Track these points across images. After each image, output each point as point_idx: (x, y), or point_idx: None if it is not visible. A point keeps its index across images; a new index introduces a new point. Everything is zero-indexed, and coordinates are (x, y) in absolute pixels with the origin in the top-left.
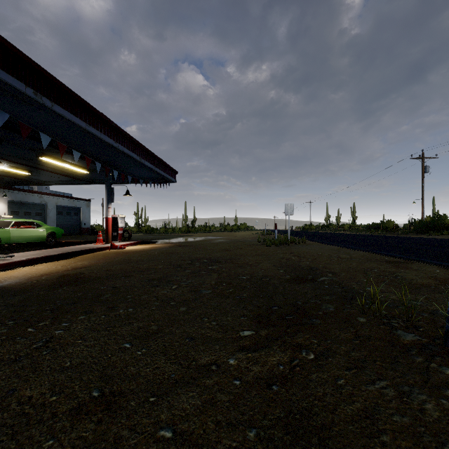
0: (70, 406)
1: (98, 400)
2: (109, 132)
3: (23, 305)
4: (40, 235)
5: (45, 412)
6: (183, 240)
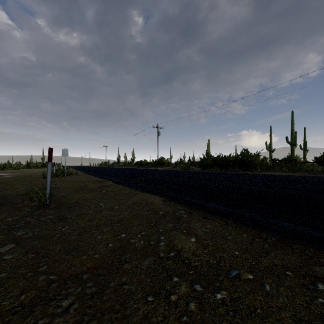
0: None
1: None
2: None
3: None
4: None
5: None
6: None
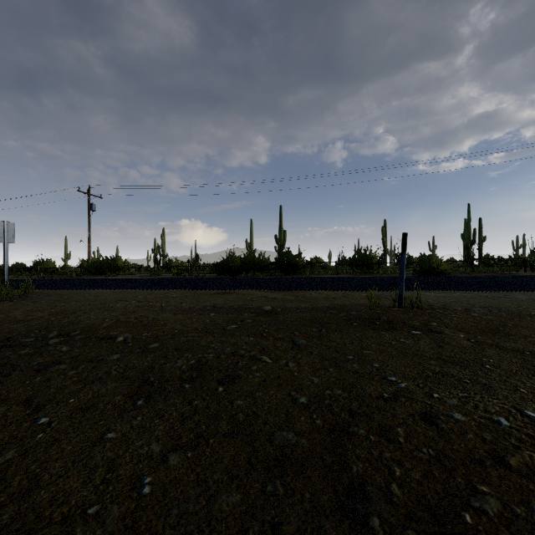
0: None
1: None
2: None
3: None
4: None
5: None
6: None
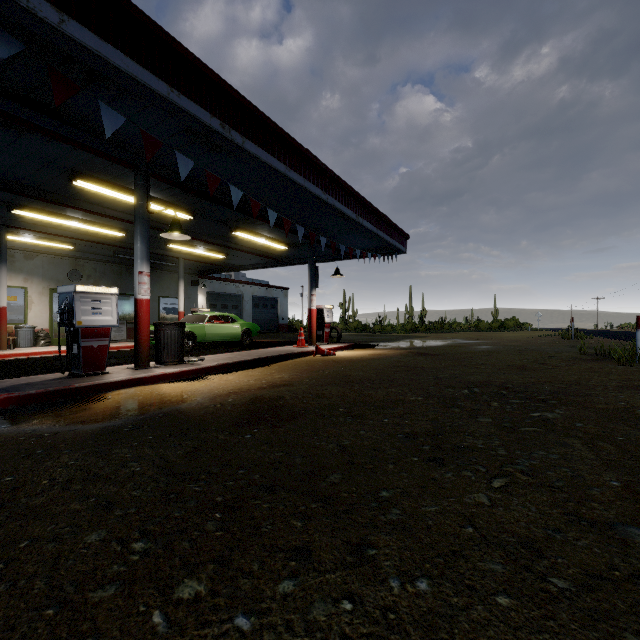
0: None
1: None
2: (315, 177)
3: (184, 472)
4: (234, 332)
5: None
6: (417, 345)
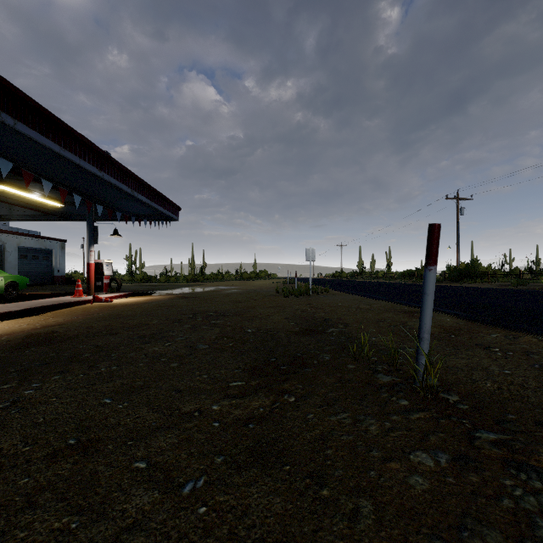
0: (45, 453)
1: (75, 446)
2: (91, 158)
3: None
4: None
5: (19, 459)
6: (187, 291)
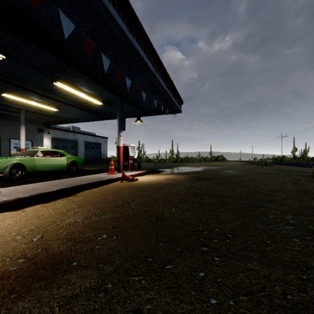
0: None
1: None
2: (121, 11)
3: None
4: (61, 163)
5: None
6: (187, 170)
